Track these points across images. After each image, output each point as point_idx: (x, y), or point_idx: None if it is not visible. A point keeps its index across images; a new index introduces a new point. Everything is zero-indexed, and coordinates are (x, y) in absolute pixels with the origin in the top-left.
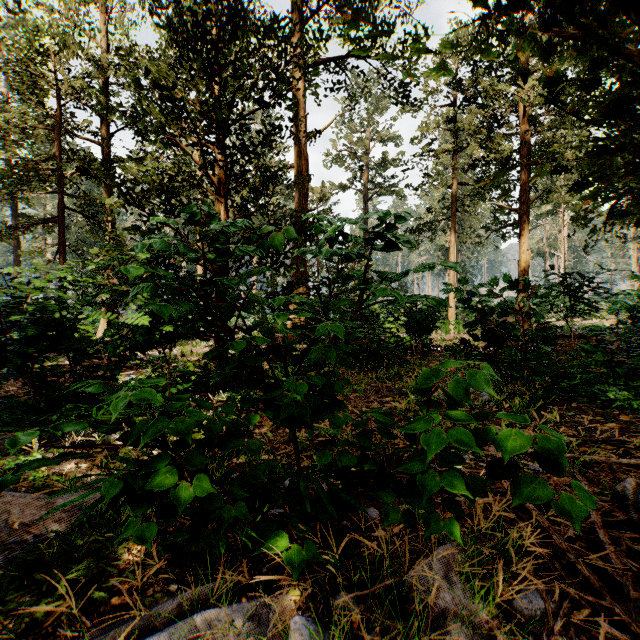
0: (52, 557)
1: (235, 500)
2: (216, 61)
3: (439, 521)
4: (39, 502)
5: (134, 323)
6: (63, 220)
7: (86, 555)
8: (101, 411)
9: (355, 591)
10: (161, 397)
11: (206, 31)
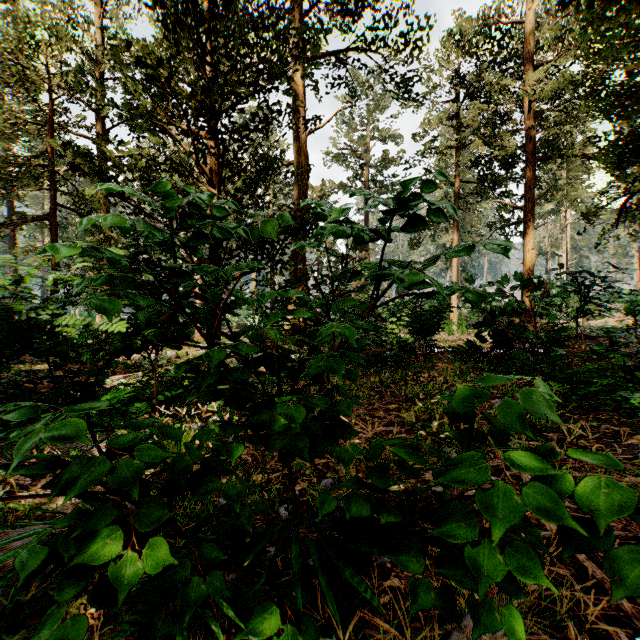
0: None
1: None
2: (206, 36)
3: (497, 625)
4: None
5: (111, 326)
6: (55, 218)
7: (29, 618)
8: None
9: None
10: (147, 405)
11: None
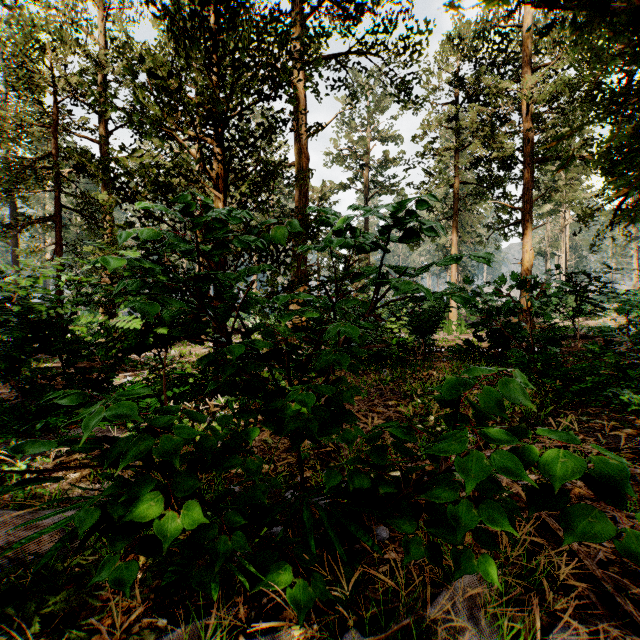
0: (27, 587)
1: (231, 527)
2: (214, 49)
3: (473, 563)
4: (18, 521)
5: (126, 324)
6: (60, 219)
7: (66, 583)
8: None
9: (367, 629)
10: (157, 401)
11: (203, 16)
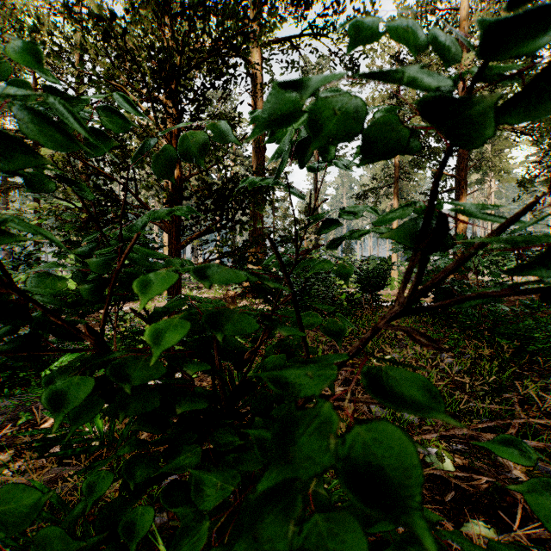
0: None
1: None
2: None
3: None
4: None
5: None
6: None
7: None
8: (17, 392)
9: None
10: None
11: None
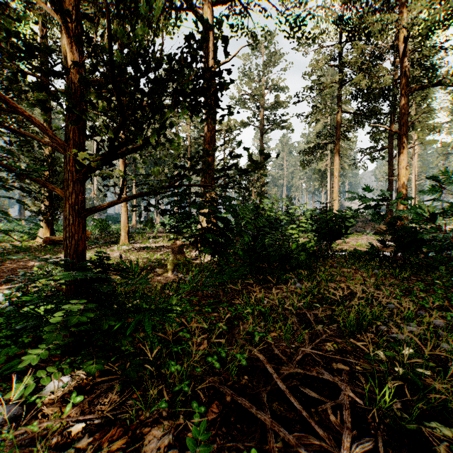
0: None
1: None
2: None
3: None
4: None
5: None
6: None
7: None
8: None
9: None
10: None
11: None
